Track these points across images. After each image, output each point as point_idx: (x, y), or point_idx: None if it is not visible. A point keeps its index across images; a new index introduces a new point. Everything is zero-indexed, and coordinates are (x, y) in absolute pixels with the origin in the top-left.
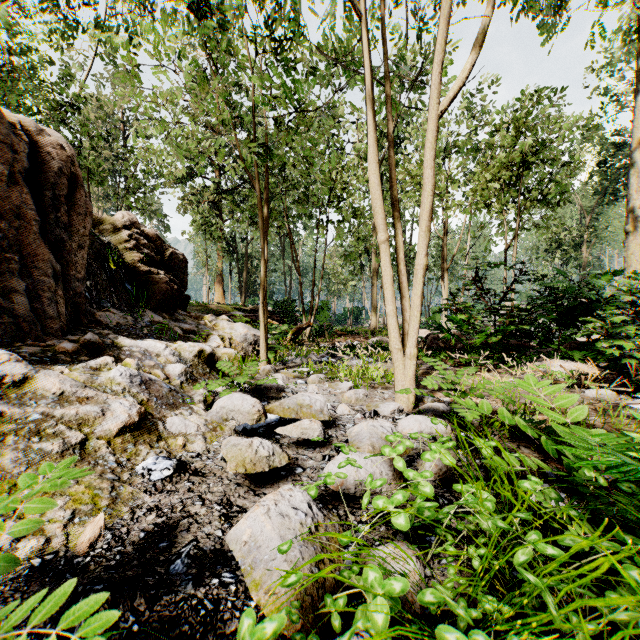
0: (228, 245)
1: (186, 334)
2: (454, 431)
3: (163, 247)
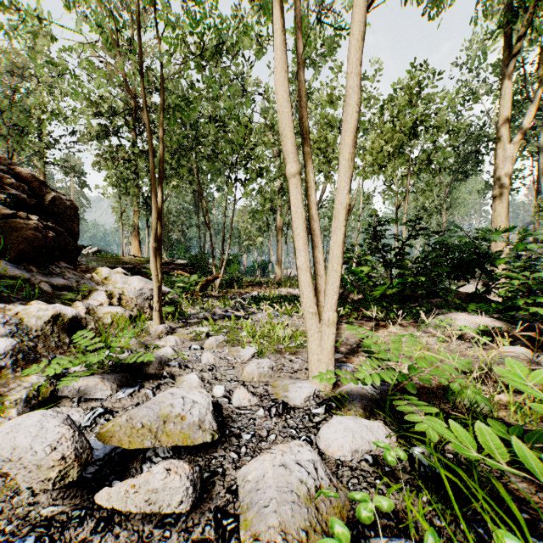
0: (145, 202)
1: (58, 291)
2: (397, 437)
3: (42, 190)
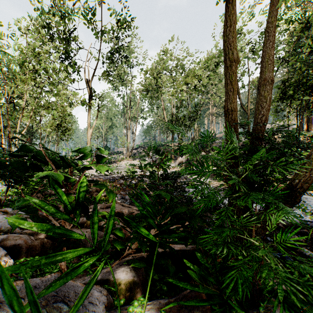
0: None
1: None
2: None
3: None
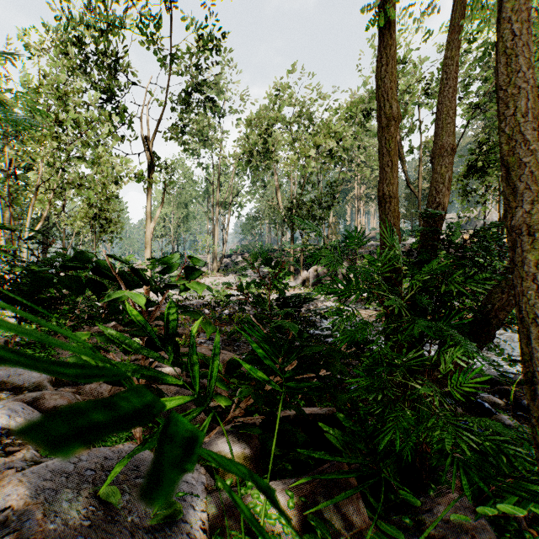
0: None
1: None
2: None
3: None
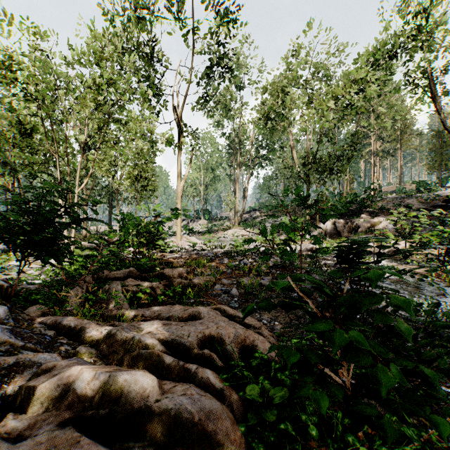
0: None
1: None
2: None
3: None
